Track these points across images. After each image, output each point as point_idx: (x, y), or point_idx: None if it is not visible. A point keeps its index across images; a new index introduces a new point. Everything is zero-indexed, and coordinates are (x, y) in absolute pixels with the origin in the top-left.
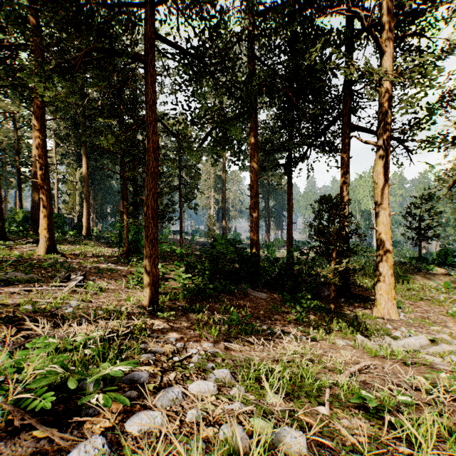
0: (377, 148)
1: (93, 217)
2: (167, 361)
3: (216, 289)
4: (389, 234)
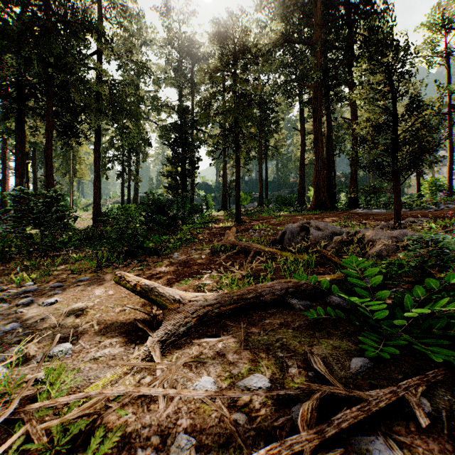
0: None
1: None
2: None
3: None
4: None
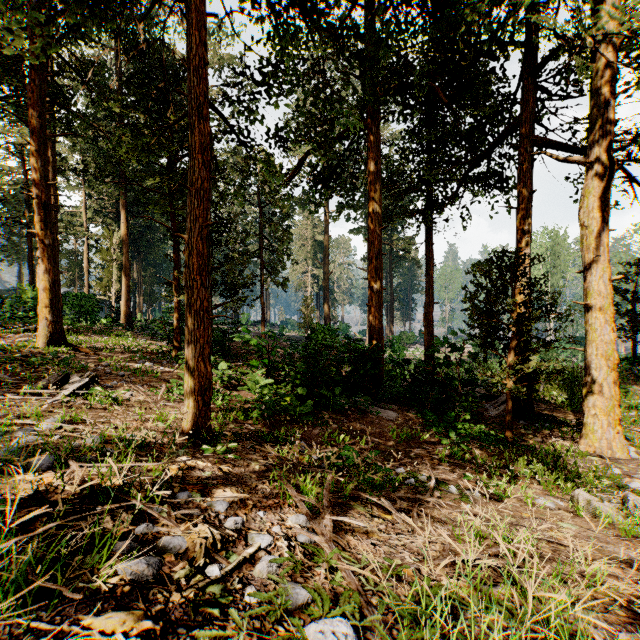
0: (587, 167)
1: (140, 301)
2: (185, 582)
3: (316, 404)
4: (609, 313)
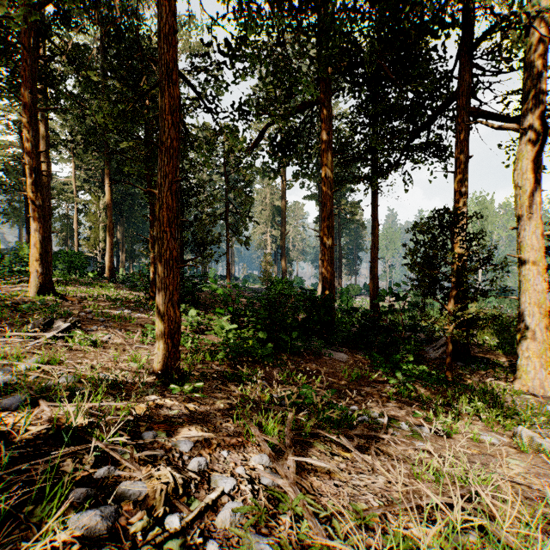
0: (520, 133)
1: (122, 258)
2: (141, 536)
3: (275, 347)
4: (541, 265)
